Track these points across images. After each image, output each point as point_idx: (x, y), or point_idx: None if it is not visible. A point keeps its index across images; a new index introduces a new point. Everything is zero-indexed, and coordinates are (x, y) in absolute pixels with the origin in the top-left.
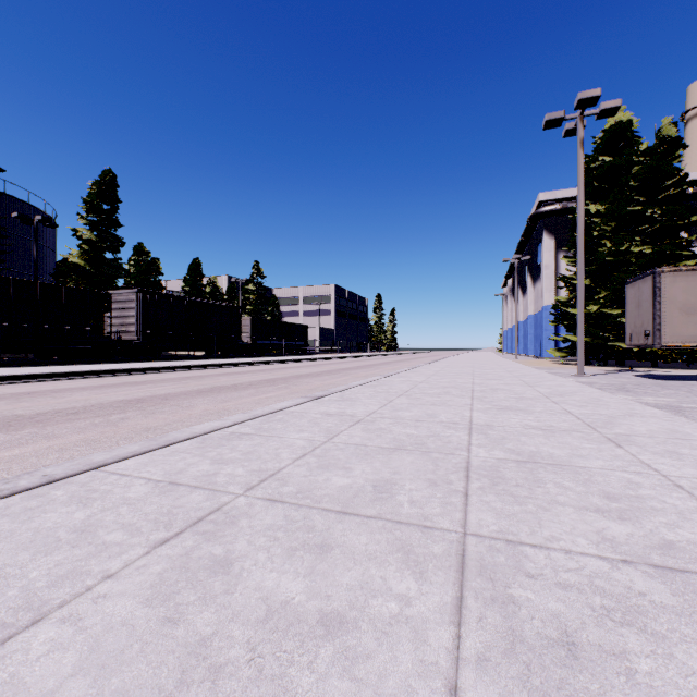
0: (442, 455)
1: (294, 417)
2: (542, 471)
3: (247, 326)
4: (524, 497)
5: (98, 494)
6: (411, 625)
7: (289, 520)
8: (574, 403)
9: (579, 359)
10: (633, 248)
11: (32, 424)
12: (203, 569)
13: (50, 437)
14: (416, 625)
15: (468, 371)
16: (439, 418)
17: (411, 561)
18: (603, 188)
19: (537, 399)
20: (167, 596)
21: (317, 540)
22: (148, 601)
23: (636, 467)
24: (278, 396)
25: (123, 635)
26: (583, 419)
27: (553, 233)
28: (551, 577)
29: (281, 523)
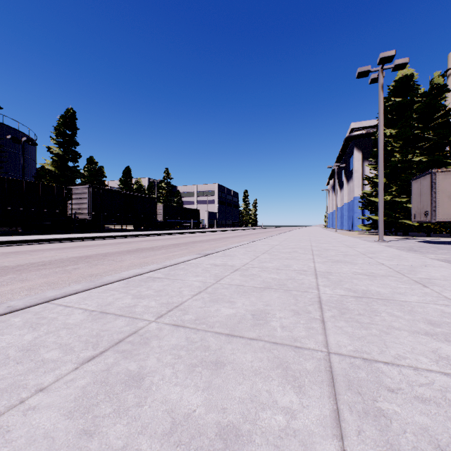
0: (299, 292)
1: (192, 267)
2: (375, 303)
3: (161, 210)
4: (367, 323)
5: (46, 321)
6: (299, 439)
7: (189, 341)
8: (383, 258)
9: (380, 231)
10: (414, 158)
11: (13, 272)
12: (119, 383)
13: (24, 280)
14: (303, 439)
15: (307, 239)
16: (292, 267)
17: (289, 376)
18: (394, 119)
19: (357, 255)
20: (86, 408)
21: (212, 358)
22: (70, 413)
23: (443, 301)
24: (180, 254)
25: (43, 448)
26: (393, 268)
27: (361, 149)
28: (409, 391)
29: (183, 343)
